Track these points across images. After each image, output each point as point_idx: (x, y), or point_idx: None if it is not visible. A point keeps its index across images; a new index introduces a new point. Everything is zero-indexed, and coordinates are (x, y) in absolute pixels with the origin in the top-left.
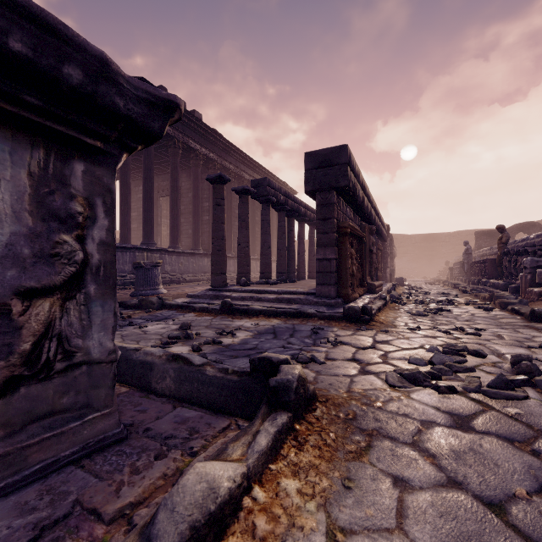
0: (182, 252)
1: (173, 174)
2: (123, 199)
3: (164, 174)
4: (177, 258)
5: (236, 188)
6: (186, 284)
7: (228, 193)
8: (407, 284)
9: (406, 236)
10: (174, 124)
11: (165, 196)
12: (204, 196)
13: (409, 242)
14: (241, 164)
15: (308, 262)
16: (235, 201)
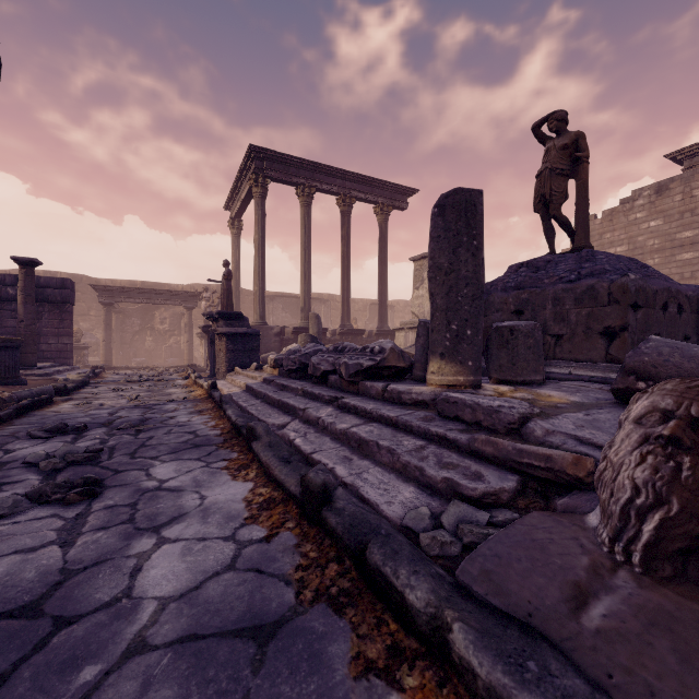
0: None
1: None
2: None
3: None
4: None
5: None
6: None
7: None
8: None
9: None
10: None
11: None
12: None
13: None
14: None
15: None
16: None
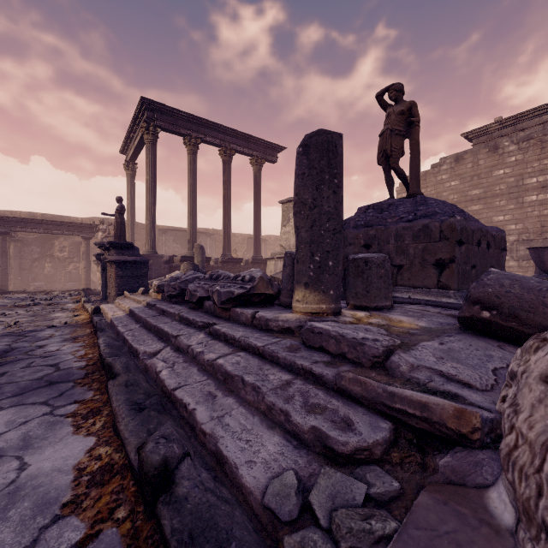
0: None
1: None
2: None
3: None
4: None
5: None
6: None
7: None
8: None
9: None
10: None
11: None
12: None
13: None
14: None
15: None
16: None
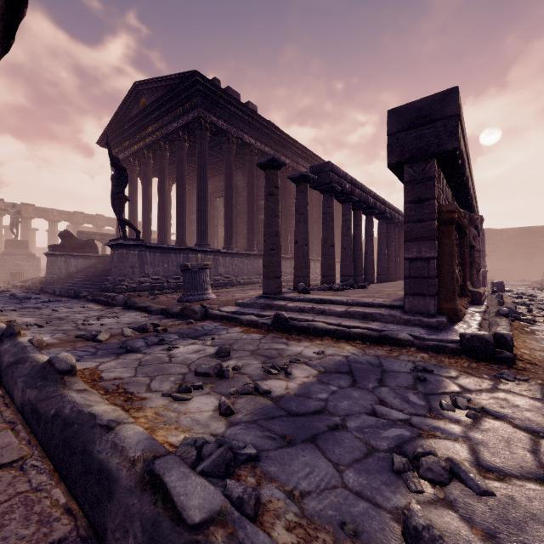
0: (236, 253)
1: (227, 171)
2: (178, 200)
3: (220, 174)
4: (231, 260)
5: (293, 175)
6: (240, 287)
7: (284, 189)
8: (508, 289)
9: (495, 231)
10: (228, 118)
11: (222, 198)
12: (259, 194)
13: (499, 238)
14: (298, 158)
15: (377, 263)
16: (292, 198)
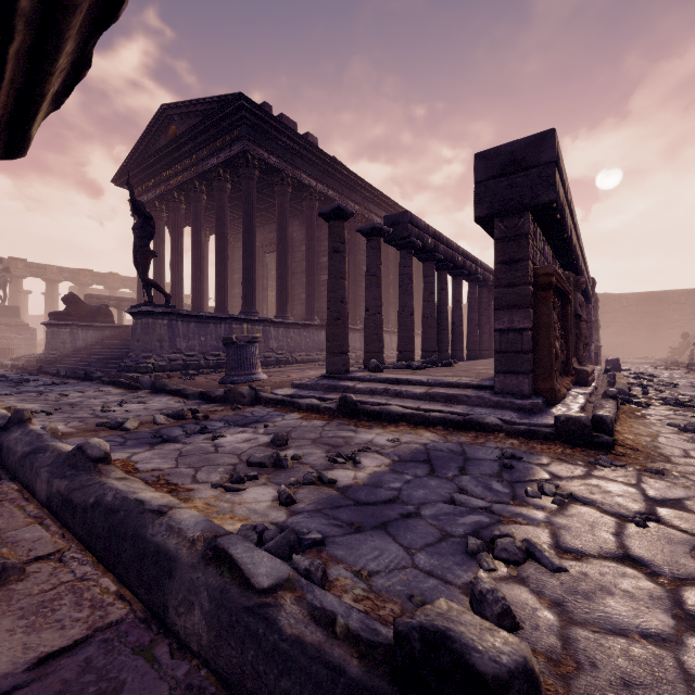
0: (292, 324)
1: (280, 219)
2: (218, 256)
3: (271, 223)
4: (285, 331)
5: (363, 227)
6: (297, 365)
7: (352, 243)
8: (625, 368)
9: (613, 297)
10: (282, 153)
11: (273, 253)
12: (321, 249)
13: (617, 305)
14: (370, 204)
15: (467, 336)
16: (362, 255)
